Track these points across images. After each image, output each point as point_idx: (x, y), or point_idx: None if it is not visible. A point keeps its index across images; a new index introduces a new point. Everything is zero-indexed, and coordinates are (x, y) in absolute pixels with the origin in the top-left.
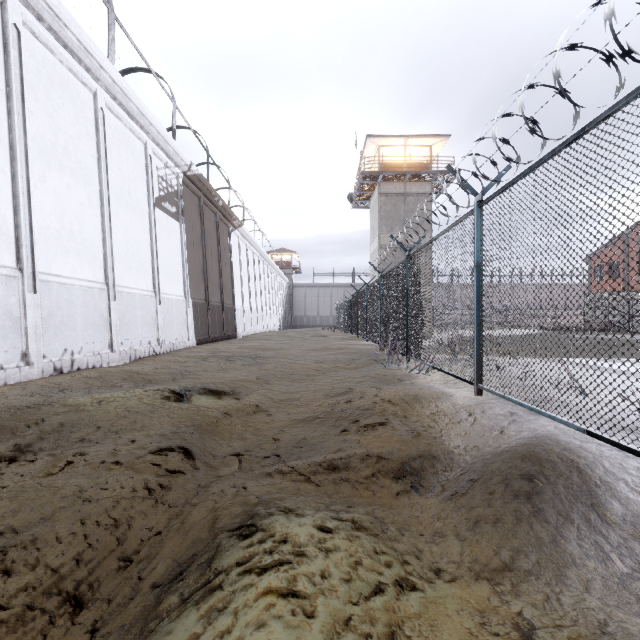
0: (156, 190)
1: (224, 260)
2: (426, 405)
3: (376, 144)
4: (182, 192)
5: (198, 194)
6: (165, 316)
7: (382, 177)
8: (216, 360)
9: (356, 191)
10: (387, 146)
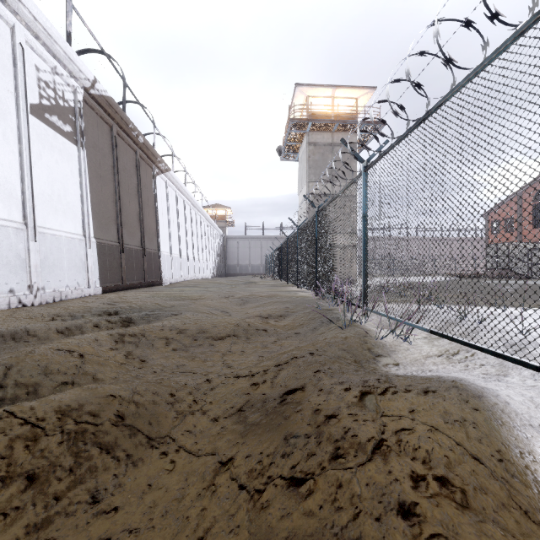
0: (34, 95)
1: (147, 202)
2: (525, 475)
3: (305, 94)
4: (82, 111)
5: (109, 122)
6: (46, 257)
7: (311, 126)
8: (99, 315)
9: (285, 141)
10: (315, 97)
